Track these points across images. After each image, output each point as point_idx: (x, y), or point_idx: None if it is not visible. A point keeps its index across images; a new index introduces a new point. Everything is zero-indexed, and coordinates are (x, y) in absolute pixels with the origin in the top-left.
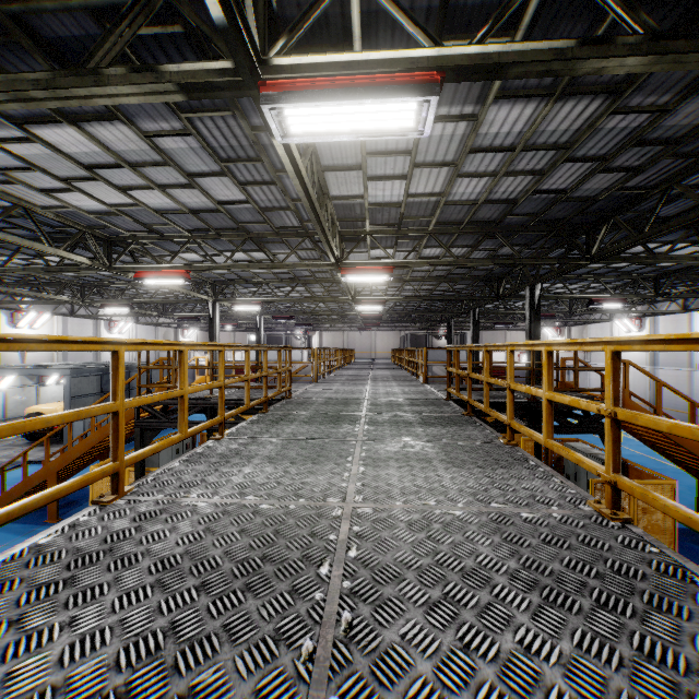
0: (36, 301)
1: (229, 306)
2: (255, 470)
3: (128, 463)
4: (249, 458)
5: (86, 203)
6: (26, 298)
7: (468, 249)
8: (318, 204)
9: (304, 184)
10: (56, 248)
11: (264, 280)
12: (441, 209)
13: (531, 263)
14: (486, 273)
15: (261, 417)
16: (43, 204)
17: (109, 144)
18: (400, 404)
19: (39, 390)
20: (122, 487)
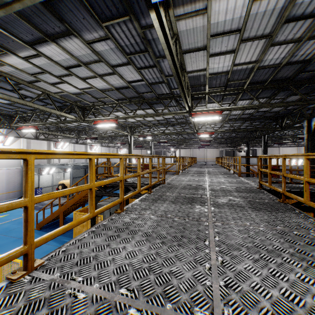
0: (62, 137)
1: (137, 137)
2: (134, 248)
3: (38, 244)
4: (133, 233)
5: (71, 89)
6: (60, 137)
7: (266, 99)
8: (180, 71)
9: (171, 53)
10: (60, 111)
11: (153, 124)
12: (254, 73)
13: (314, 103)
14: (274, 114)
15: (147, 196)
16: (54, 92)
17: (72, 52)
18: (229, 190)
19: (64, 174)
20: (32, 264)
